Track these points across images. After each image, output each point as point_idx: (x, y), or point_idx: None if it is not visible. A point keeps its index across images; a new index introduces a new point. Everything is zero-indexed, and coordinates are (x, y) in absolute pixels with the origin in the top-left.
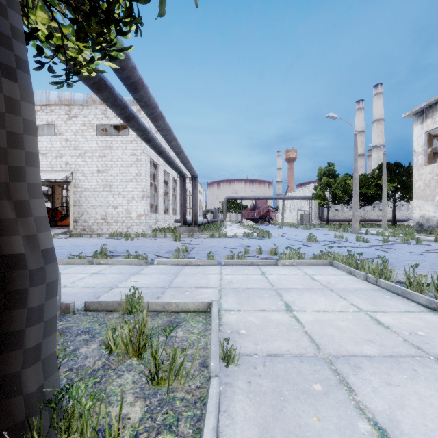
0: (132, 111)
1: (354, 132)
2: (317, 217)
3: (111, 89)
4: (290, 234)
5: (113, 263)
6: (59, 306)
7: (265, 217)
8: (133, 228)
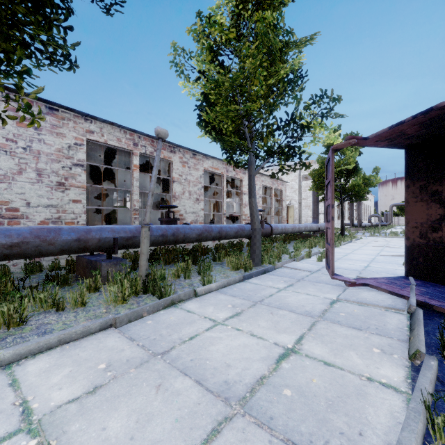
0: None
1: None
2: None
3: None
4: None
5: None
6: None
7: None
8: None
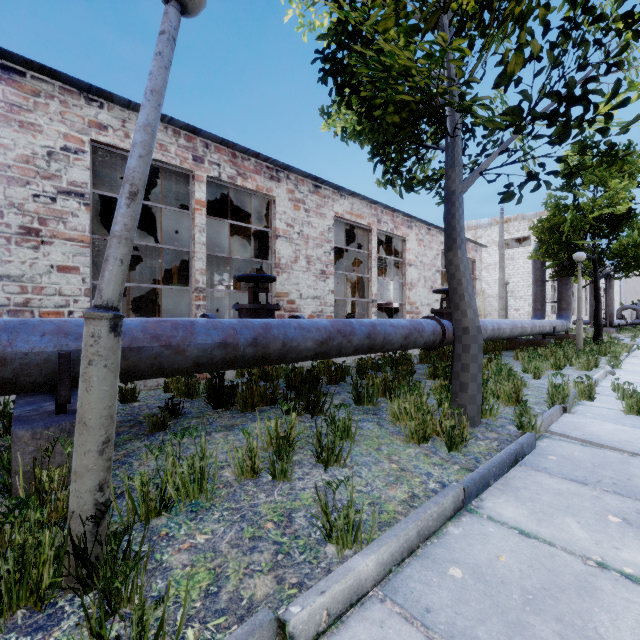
0: None
1: None
2: None
3: None
4: None
5: None
6: None
7: None
8: None
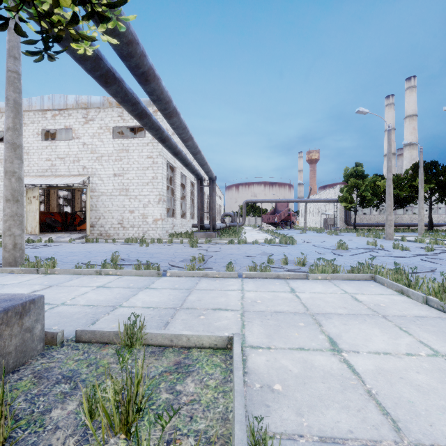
0: (144, 107)
1: (388, 128)
2: (342, 221)
3: (121, 82)
4: (315, 240)
5: (123, 274)
6: (42, 337)
7: (286, 221)
8: (149, 233)
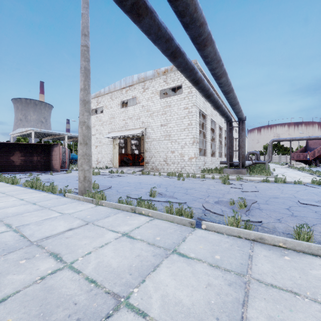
0: (178, 45)
1: None
2: None
3: (153, 13)
4: None
5: (154, 216)
6: None
7: (320, 158)
8: (185, 168)
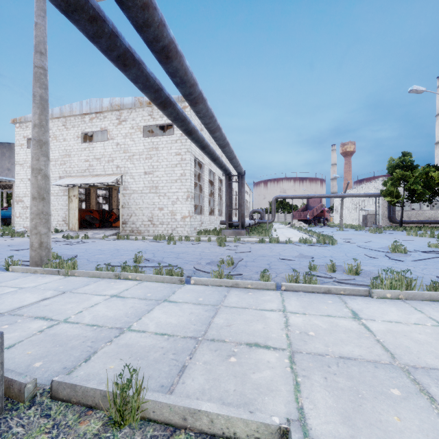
0: (168, 95)
1: None
2: (385, 218)
3: (141, 64)
4: (358, 239)
5: (142, 279)
6: None
7: (319, 218)
8: (177, 230)
